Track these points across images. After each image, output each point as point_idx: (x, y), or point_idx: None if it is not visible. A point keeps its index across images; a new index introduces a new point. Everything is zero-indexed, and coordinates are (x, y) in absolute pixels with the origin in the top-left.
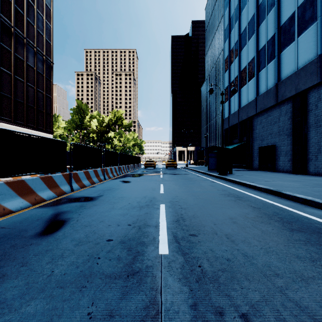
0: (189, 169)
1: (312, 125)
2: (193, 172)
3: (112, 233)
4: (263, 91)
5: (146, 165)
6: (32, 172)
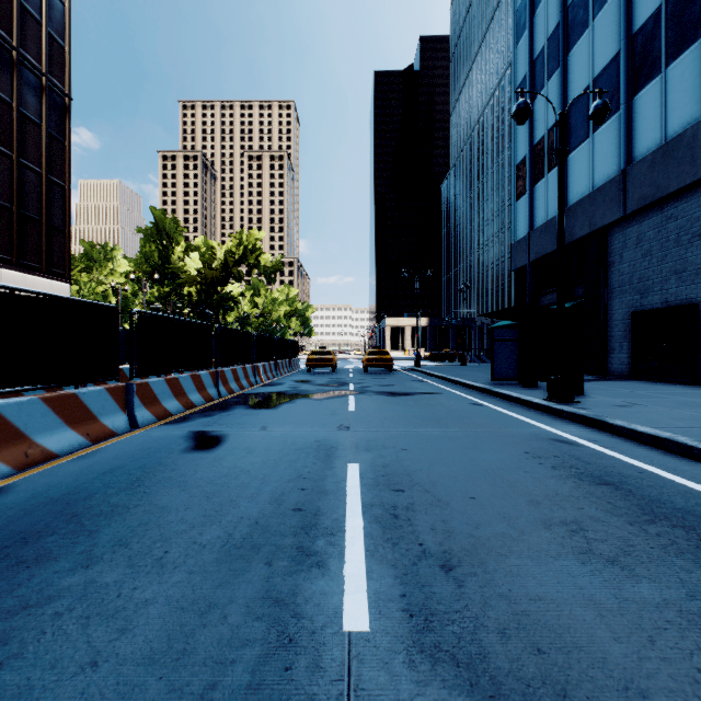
0: (427, 375)
1: None
2: (446, 387)
3: None
4: (652, 147)
5: (310, 364)
6: None
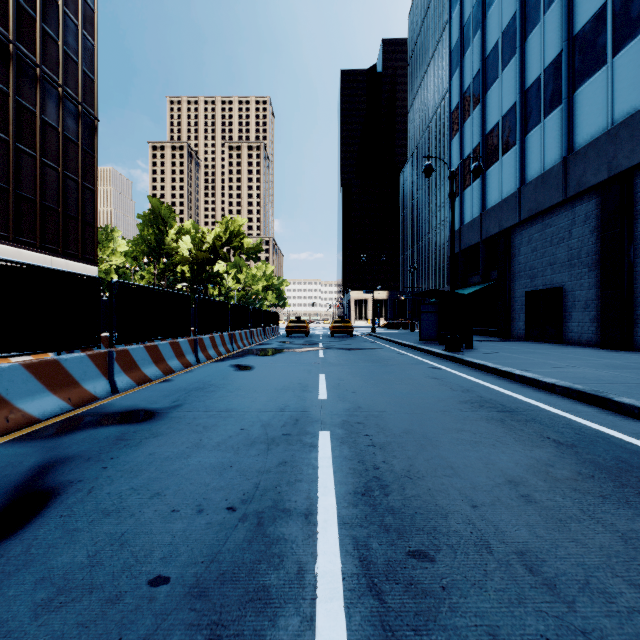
0: (379, 338)
1: None
2: (388, 345)
3: (176, 545)
4: (536, 174)
5: (289, 330)
6: (1, 353)
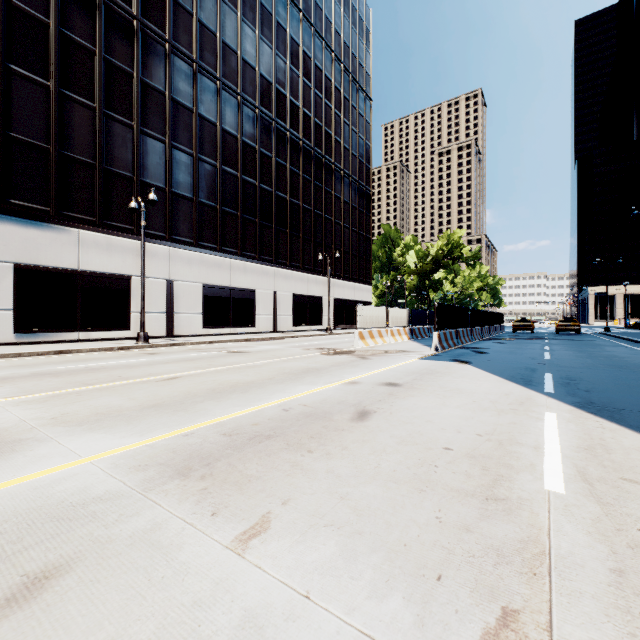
0: (607, 336)
1: None
2: (609, 339)
3: (517, 355)
4: None
5: (515, 328)
6: (446, 328)
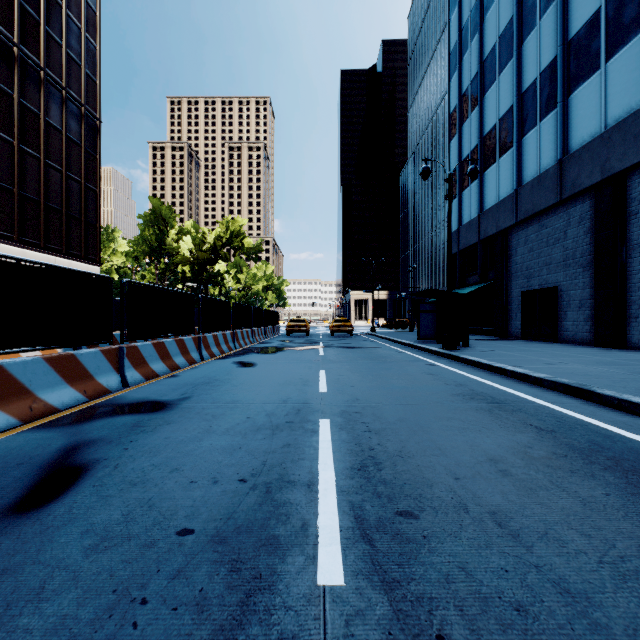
0: (378, 338)
1: (638, 244)
2: (387, 344)
3: (197, 507)
4: (532, 176)
5: (289, 329)
6: (25, 347)
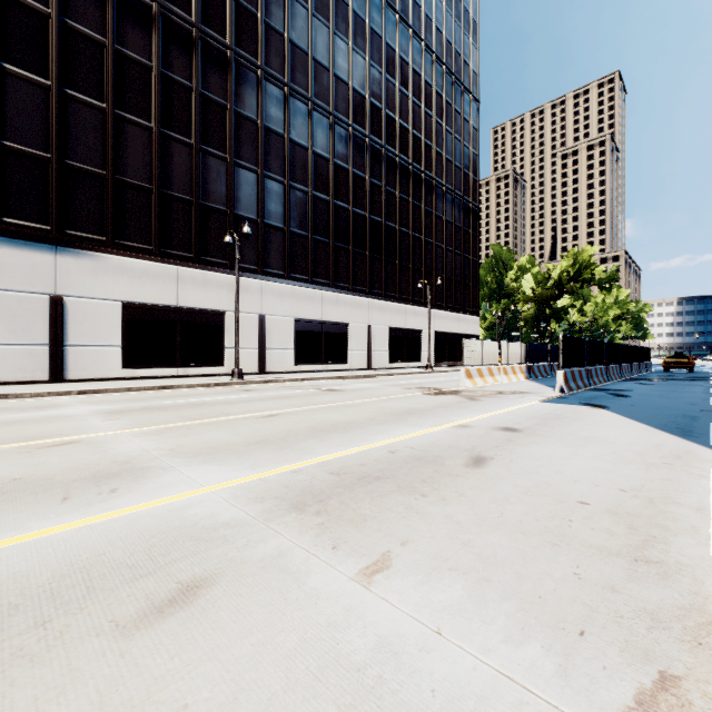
0: None
1: None
2: None
3: (670, 400)
4: None
5: (667, 366)
6: (574, 365)
